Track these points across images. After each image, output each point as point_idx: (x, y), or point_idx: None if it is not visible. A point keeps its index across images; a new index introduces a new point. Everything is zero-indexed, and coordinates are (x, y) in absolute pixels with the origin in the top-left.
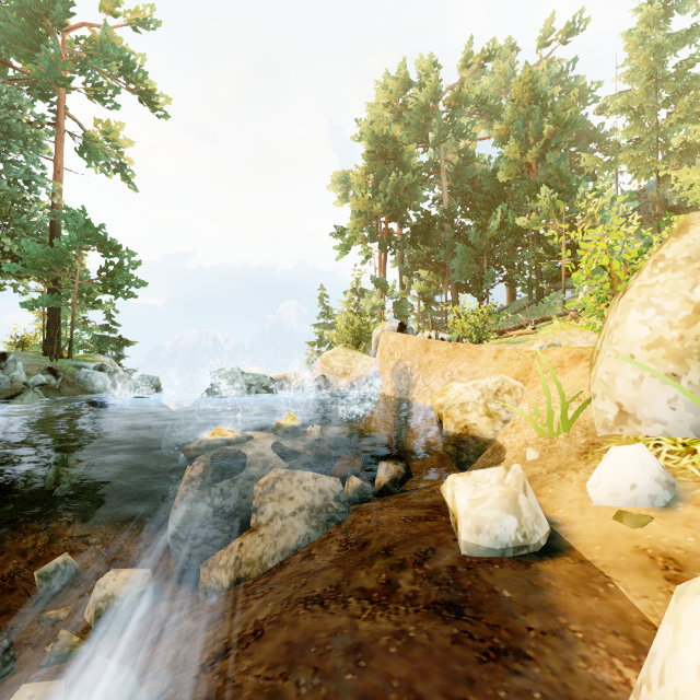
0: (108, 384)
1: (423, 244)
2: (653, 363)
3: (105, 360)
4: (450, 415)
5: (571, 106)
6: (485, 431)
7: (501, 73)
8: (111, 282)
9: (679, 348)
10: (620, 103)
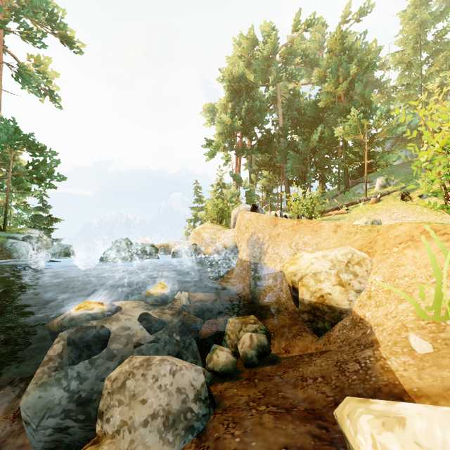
0: (30, 251)
1: (266, 152)
2: None
3: (35, 232)
4: (305, 284)
5: (370, 54)
6: (340, 300)
7: (316, 41)
8: (36, 174)
9: None
10: (398, 58)
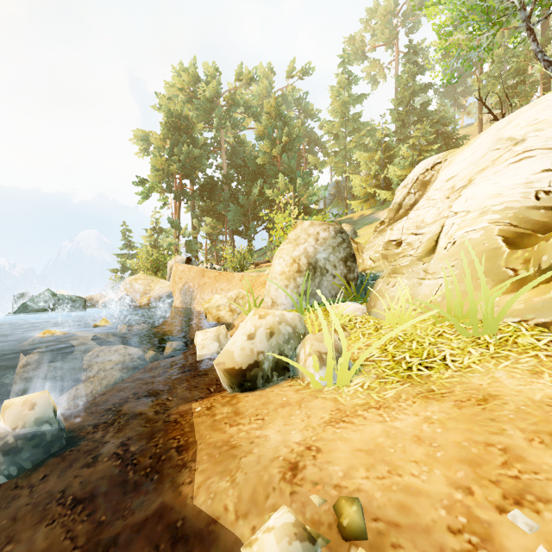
0: None
1: (209, 199)
2: (282, 281)
3: None
4: (210, 312)
5: (297, 128)
6: (228, 319)
7: (264, 86)
8: None
9: (289, 275)
10: (327, 128)
